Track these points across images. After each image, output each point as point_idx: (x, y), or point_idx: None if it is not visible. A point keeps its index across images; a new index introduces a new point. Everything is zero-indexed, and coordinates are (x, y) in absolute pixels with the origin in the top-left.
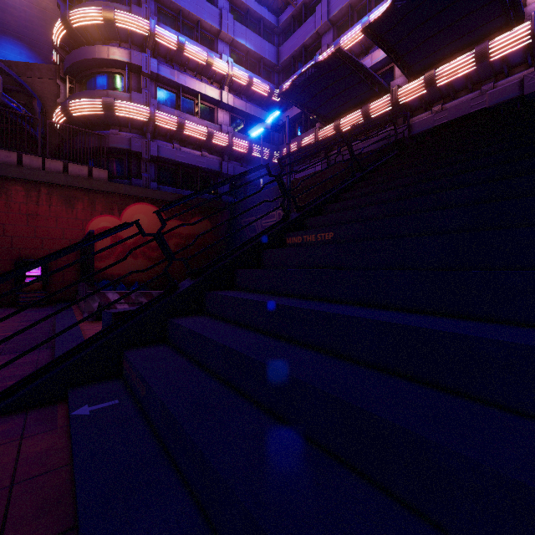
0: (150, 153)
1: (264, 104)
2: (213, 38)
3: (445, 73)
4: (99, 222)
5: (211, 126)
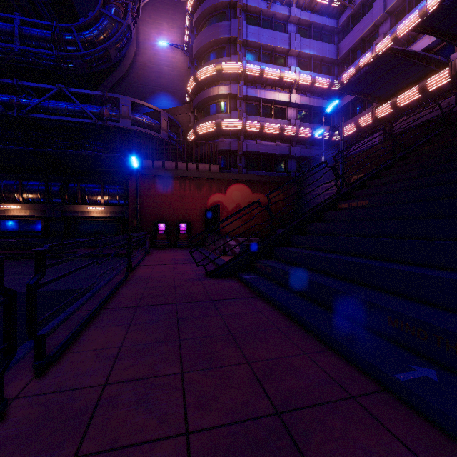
0: (242, 150)
1: (325, 95)
2: (284, 56)
3: None
4: (214, 198)
5: (283, 122)
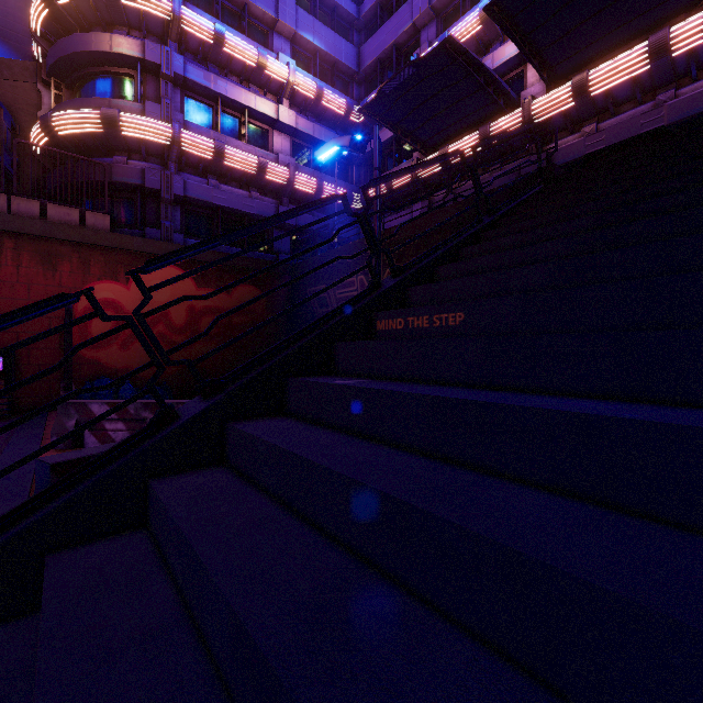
0: (174, 191)
1: (339, 127)
2: (267, 30)
3: (603, 77)
4: (96, 292)
5: (264, 155)
